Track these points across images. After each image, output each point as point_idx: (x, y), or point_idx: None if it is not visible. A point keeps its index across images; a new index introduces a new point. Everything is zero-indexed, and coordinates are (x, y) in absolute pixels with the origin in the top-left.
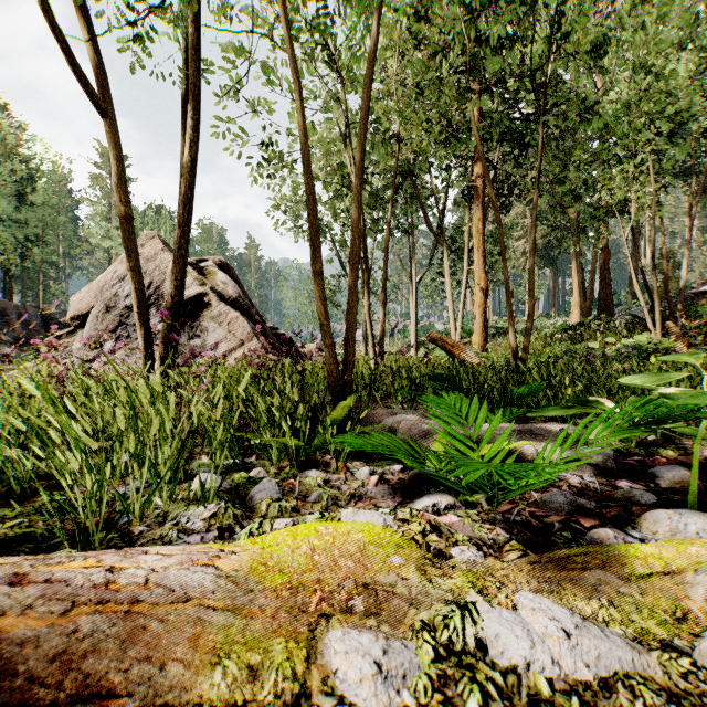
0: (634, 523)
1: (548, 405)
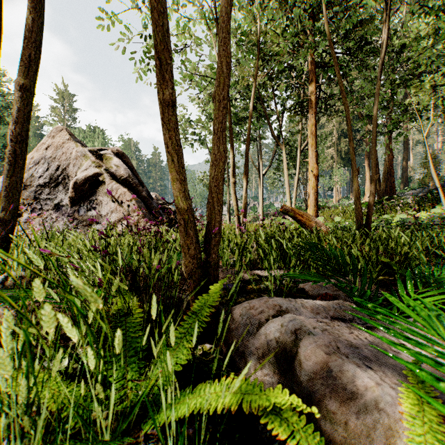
0: None
1: None
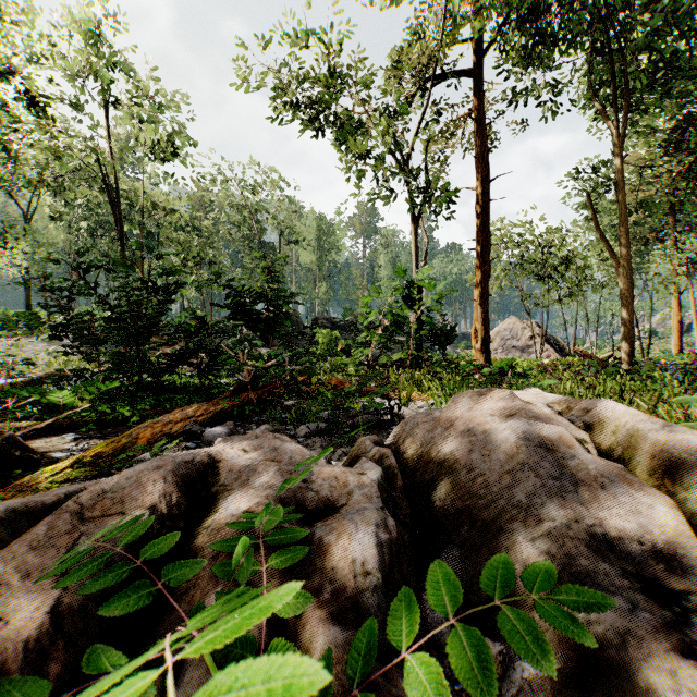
0: None
1: None
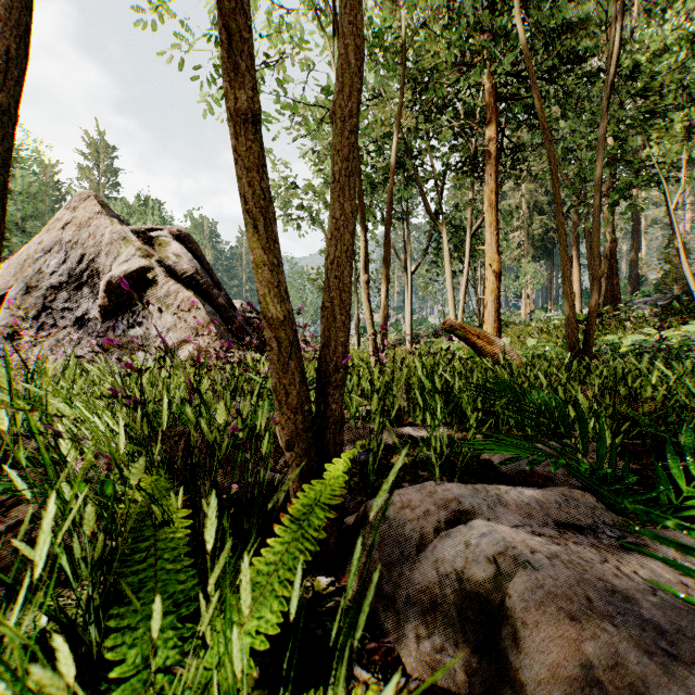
0: None
1: None
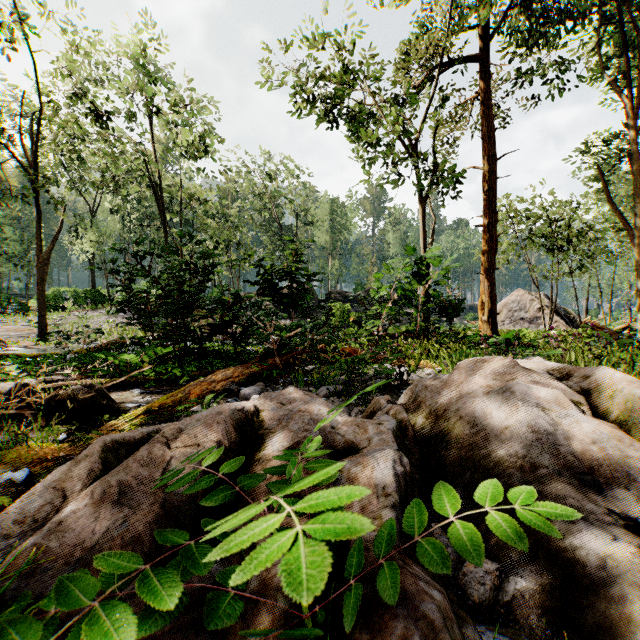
0: None
1: None
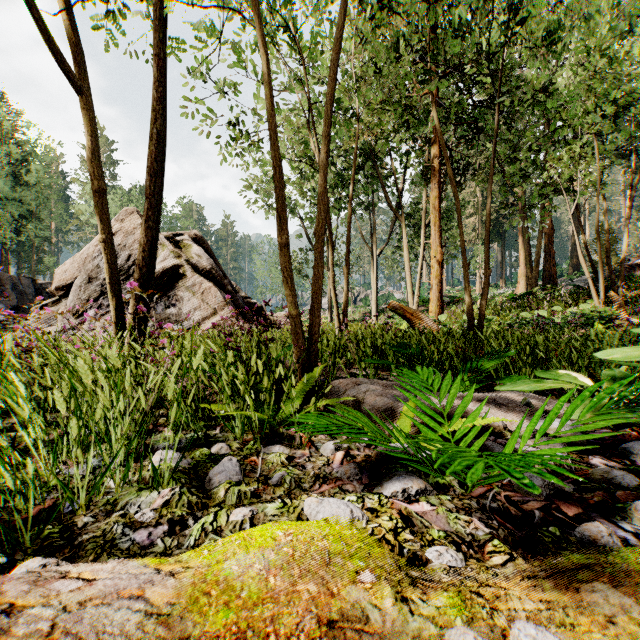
0: (621, 511)
1: (512, 376)
